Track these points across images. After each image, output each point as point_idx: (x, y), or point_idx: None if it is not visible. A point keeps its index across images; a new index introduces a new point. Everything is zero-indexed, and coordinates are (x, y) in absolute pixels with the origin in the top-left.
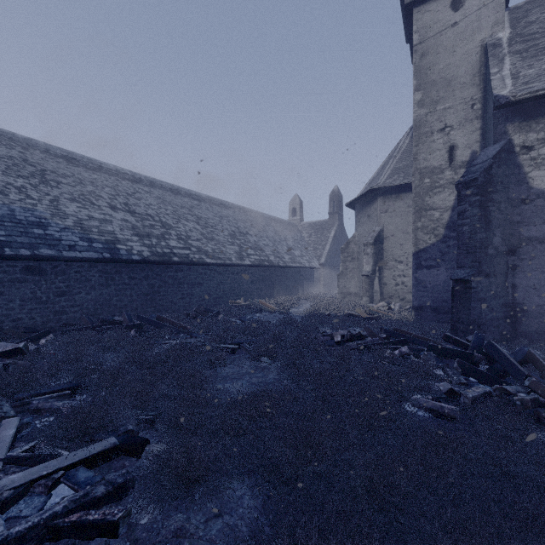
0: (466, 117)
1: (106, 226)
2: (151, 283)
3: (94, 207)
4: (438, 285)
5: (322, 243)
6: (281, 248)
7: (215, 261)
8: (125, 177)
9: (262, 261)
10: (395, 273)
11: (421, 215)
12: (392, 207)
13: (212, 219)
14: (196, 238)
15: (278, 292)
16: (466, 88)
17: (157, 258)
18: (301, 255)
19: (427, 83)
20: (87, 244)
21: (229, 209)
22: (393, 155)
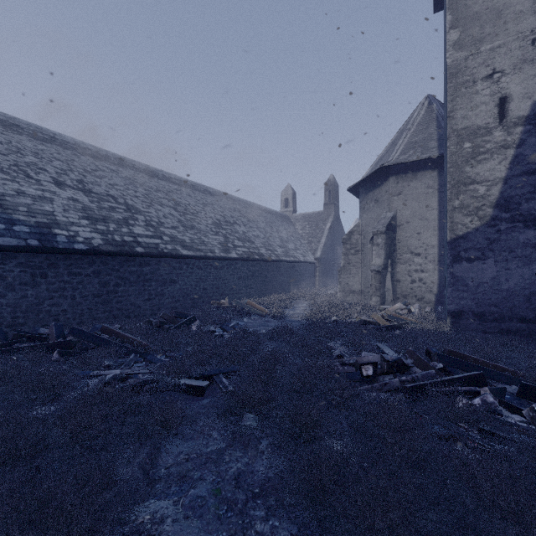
0: (524, 56)
1: (41, 205)
2: (103, 281)
3: (29, 181)
4: (483, 283)
5: (317, 235)
6: (273, 240)
7: (193, 253)
8: (86, 153)
9: (251, 253)
10: (411, 268)
11: (459, 191)
12: (407, 188)
13: (193, 205)
14: (171, 226)
15: (269, 290)
16: (523, 19)
17: (113, 248)
18: (294, 249)
19: (468, 17)
20: (3, 227)
21: (215, 197)
22: (407, 128)
